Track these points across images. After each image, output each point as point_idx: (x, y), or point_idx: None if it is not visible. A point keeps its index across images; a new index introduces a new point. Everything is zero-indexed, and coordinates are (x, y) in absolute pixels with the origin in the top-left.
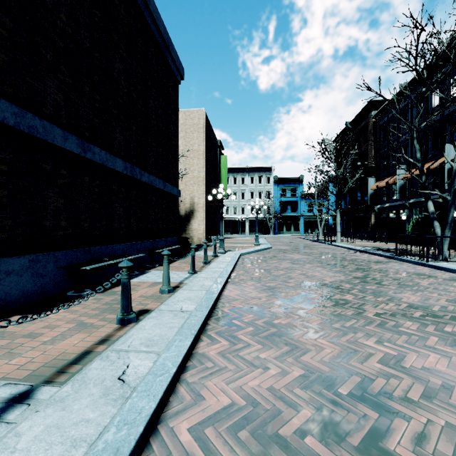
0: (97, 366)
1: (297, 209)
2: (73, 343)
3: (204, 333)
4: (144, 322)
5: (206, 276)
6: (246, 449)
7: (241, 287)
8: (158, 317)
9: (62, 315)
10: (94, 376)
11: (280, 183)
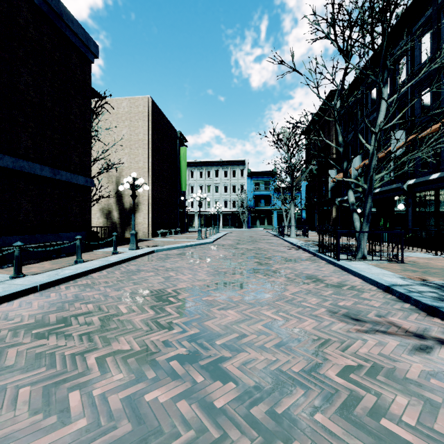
0: None
1: (270, 203)
2: None
3: None
4: None
5: (22, 281)
6: None
7: (39, 298)
8: None
9: None
10: None
11: (253, 177)
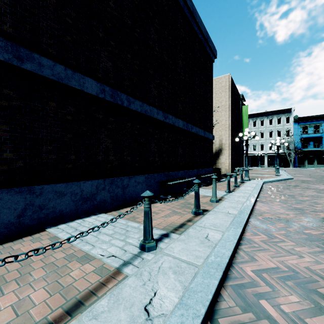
0: (192, 231)
1: (321, 144)
2: (175, 219)
3: (247, 228)
4: (208, 215)
5: (239, 195)
6: (292, 290)
7: (269, 205)
8: (215, 214)
9: (163, 206)
10: (193, 234)
11: (300, 121)
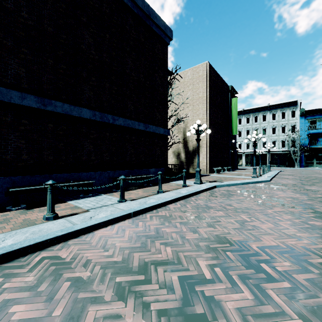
0: None
1: None
2: None
3: None
4: None
5: (123, 206)
6: None
7: (131, 226)
8: None
9: None
10: None
11: (308, 115)
